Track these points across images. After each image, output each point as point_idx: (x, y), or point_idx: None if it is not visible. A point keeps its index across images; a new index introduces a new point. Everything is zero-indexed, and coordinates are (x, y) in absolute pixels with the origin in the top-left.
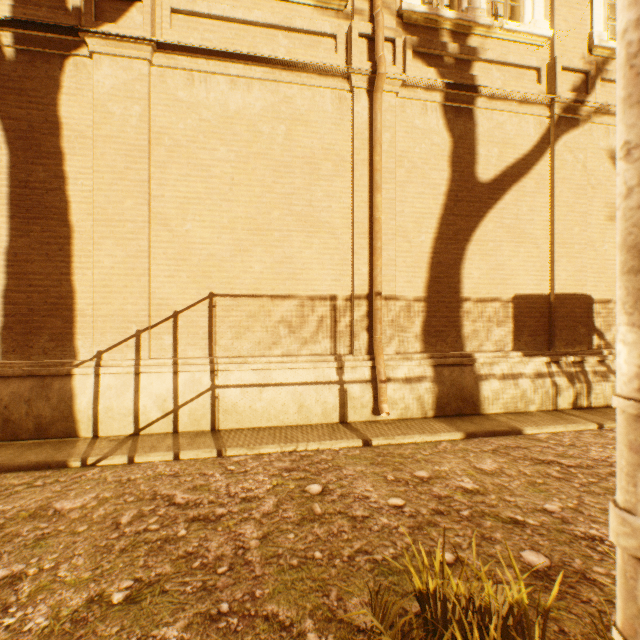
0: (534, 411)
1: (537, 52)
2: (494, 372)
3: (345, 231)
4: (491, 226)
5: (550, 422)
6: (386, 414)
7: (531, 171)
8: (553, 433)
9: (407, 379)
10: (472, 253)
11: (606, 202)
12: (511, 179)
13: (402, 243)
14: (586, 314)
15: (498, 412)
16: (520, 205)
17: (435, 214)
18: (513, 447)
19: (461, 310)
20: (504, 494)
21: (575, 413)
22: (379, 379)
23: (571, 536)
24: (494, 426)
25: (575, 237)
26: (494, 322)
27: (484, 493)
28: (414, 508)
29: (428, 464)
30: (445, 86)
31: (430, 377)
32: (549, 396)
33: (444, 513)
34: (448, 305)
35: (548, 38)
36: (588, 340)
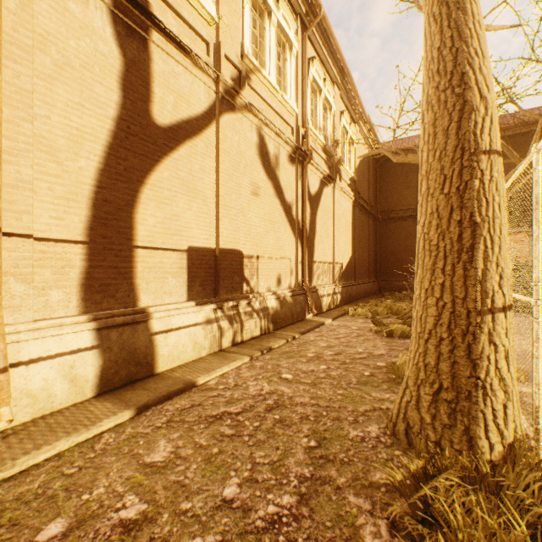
0: (205, 356)
1: (207, 28)
2: (170, 325)
3: None
4: (167, 174)
5: (218, 365)
6: (7, 422)
7: (202, 134)
8: (221, 376)
9: (54, 355)
10: (148, 197)
11: (251, 181)
12: (186, 134)
13: (47, 162)
14: (240, 266)
15: (174, 366)
16: (194, 162)
17: (101, 139)
18: (189, 408)
19: (135, 260)
20: (180, 500)
21: (235, 350)
22: None
23: (255, 535)
24: (170, 386)
25: (233, 202)
26: (170, 273)
27: (154, 516)
28: None
29: (72, 496)
30: None
31: (92, 345)
32: (216, 339)
33: None
34: (119, 253)
35: (215, 21)
36: (241, 287)
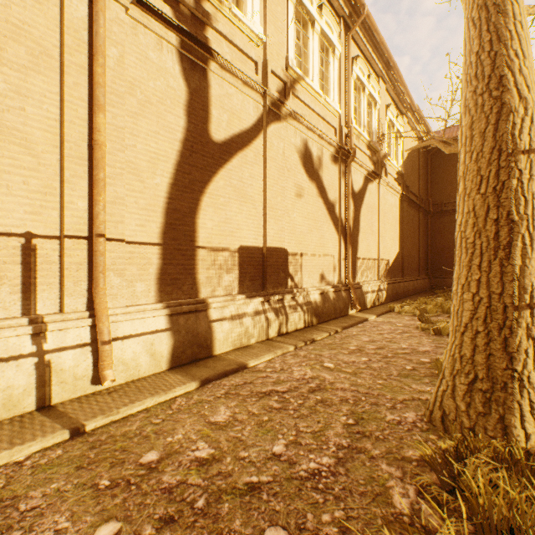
0: (254, 343)
1: (255, 49)
2: (225, 314)
3: (51, 149)
4: (222, 183)
5: (266, 351)
6: (111, 381)
7: (252, 144)
8: (269, 361)
9: (139, 334)
10: (207, 205)
11: (295, 183)
12: (238, 146)
13: (134, 181)
14: (285, 263)
15: (228, 350)
16: (244, 170)
17: (171, 159)
18: (242, 384)
19: (197, 258)
20: (239, 450)
21: (280, 339)
22: (101, 340)
23: (299, 481)
24: (226, 366)
25: (279, 204)
26: (225, 269)
27: (220, 457)
28: (134, 531)
29: (160, 437)
30: (181, 32)
31: (166, 328)
32: (264, 329)
33: (175, 518)
34: (185, 253)
35: (263, 42)
36: (286, 282)
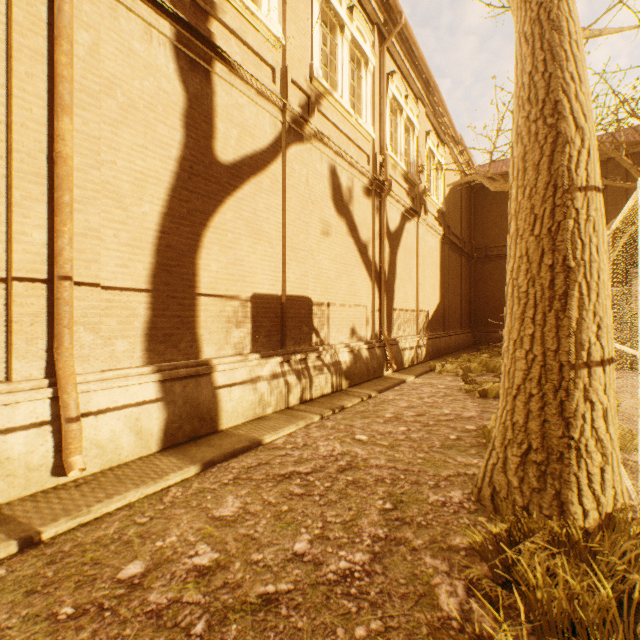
0: (271, 413)
1: (273, 52)
2: (234, 379)
3: None
4: (231, 215)
5: (286, 423)
6: (80, 470)
7: (268, 169)
8: (289, 435)
9: (120, 406)
10: (211, 241)
11: (321, 218)
12: (250, 170)
13: (113, 208)
14: (309, 315)
15: (238, 423)
16: (258, 200)
17: (164, 182)
18: (255, 466)
19: (198, 308)
20: (251, 551)
21: (303, 408)
22: (66, 417)
23: (327, 586)
24: (235, 443)
25: (301, 244)
26: (234, 323)
27: (227, 563)
28: None
29: (146, 542)
30: (178, 21)
31: (156, 397)
32: (283, 395)
33: None
34: (182, 302)
35: (282, 44)
36: (310, 338)
